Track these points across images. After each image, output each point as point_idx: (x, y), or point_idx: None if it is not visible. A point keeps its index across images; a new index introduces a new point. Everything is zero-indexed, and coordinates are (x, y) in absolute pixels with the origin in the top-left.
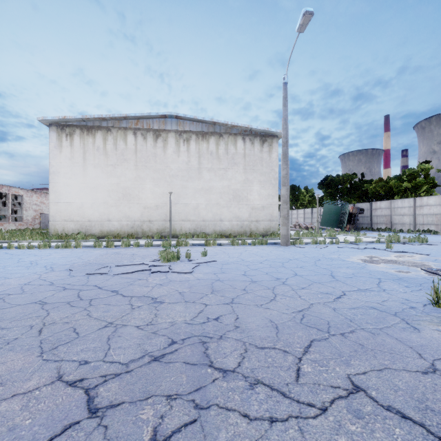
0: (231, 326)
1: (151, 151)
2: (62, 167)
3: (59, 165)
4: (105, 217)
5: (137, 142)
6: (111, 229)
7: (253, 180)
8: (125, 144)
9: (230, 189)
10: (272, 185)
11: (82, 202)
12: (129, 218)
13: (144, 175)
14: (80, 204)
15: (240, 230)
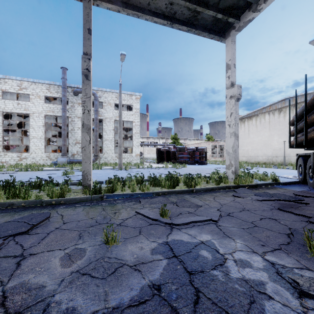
0: (209, 171)
1: (277, 120)
2: (241, 135)
3: (240, 135)
4: (256, 155)
5: (270, 117)
6: (258, 160)
7: None
8: (264, 120)
9: None
10: None
11: (247, 149)
12: (266, 155)
13: (273, 133)
14: (247, 149)
15: None
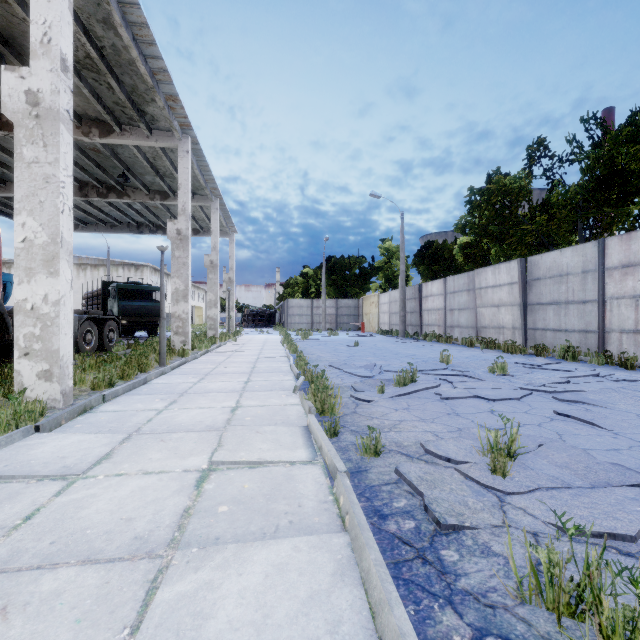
0: None
1: None
2: None
3: None
4: None
5: None
6: None
7: None
8: None
9: None
10: None
11: None
12: None
13: None
14: None
15: None
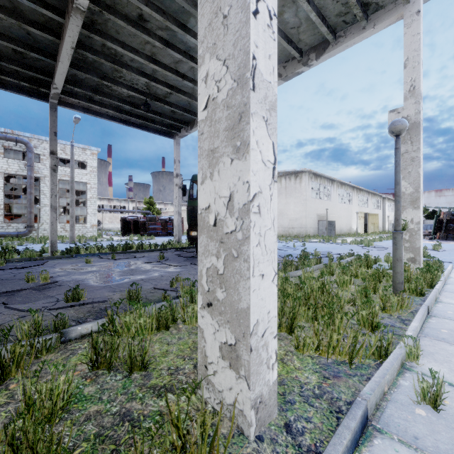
0: None
1: None
2: None
3: None
4: None
5: None
6: None
7: (290, 202)
8: None
9: (278, 209)
10: (302, 204)
11: None
12: None
13: None
14: None
15: (283, 233)
